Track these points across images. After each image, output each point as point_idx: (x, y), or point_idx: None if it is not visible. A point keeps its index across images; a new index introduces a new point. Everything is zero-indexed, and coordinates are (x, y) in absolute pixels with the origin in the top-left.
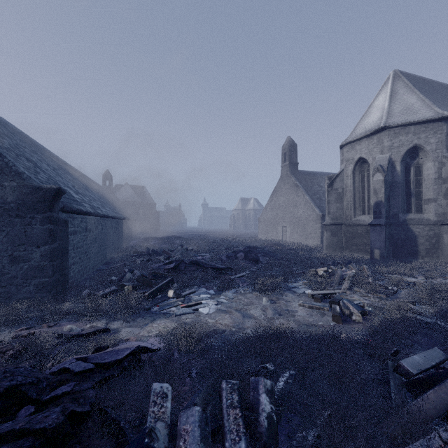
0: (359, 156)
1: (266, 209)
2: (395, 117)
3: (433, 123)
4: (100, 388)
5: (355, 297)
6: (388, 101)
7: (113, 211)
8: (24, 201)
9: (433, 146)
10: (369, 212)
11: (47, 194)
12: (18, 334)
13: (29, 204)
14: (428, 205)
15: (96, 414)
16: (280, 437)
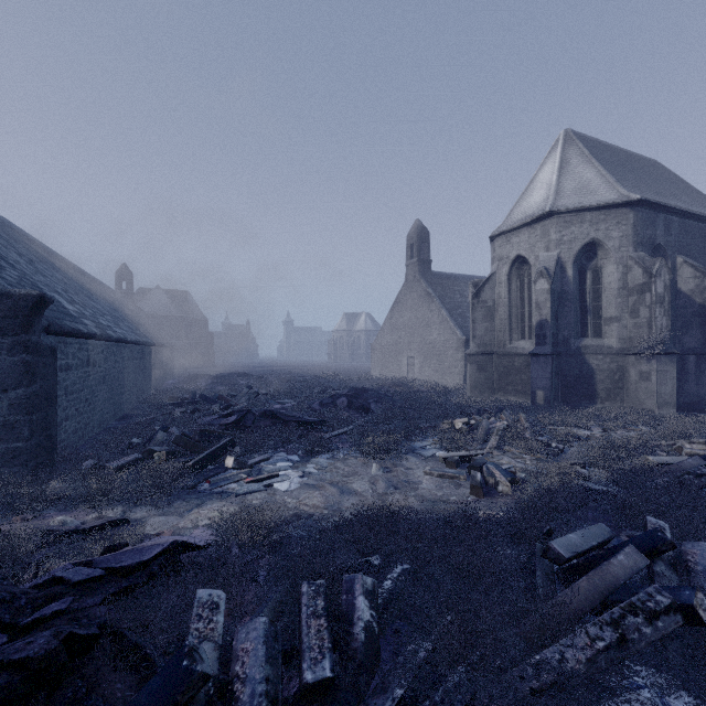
0: (517, 253)
1: (383, 330)
2: (566, 199)
3: (616, 209)
4: (114, 605)
5: (504, 460)
6: (556, 174)
7: (134, 333)
8: None
9: (616, 242)
10: (531, 336)
11: (20, 305)
12: None
13: None
14: (610, 326)
15: (108, 638)
16: (383, 654)
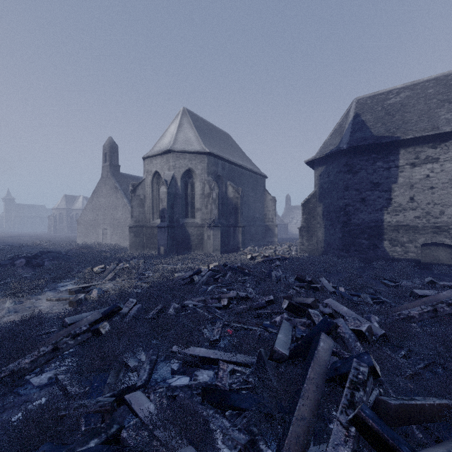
0: (155, 170)
1: (86, 210)
2: (179, 145)
3: (200, 155)
4: None
5: (108, 285)
6: (176, 130)
7: None
8: None
9: (200, 171)
10: None
11: None
12: None
13: None
14: (198, 213)
15: None
16: None
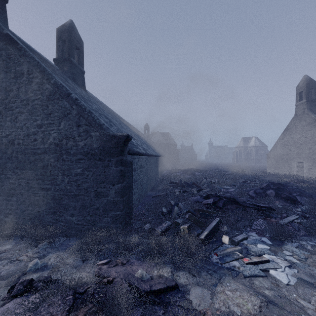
0: None
1: (276, 146)
2: None
3: None
4: None
5: None
6: None
7: (153, 151)
8: (104, 147)
9: None
10: None
11: (119, 141)
12: (100, 272)
13: (107, 149)
14: None
15: None
16: None
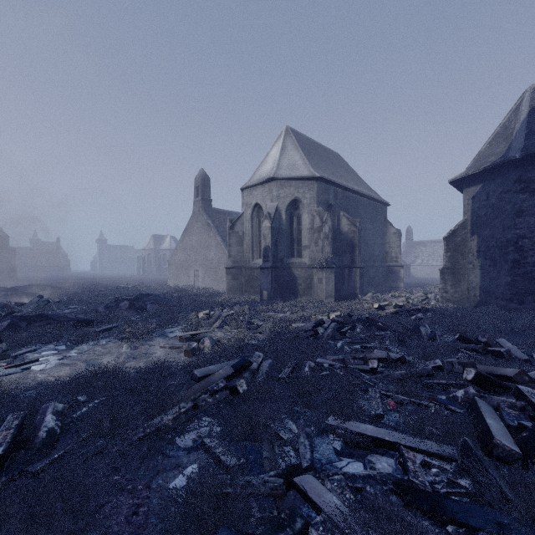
0: (256, 201)
1: (177, 250)
2: (283, 170)
3: (308, 181)
4: None
5: (218, 334)
6: (279, 153)
7: None
8: None
9: (308, 201)
10: None
11: None
12: None
13: None
14: (305, 251)
15: None
16: (61, 444)
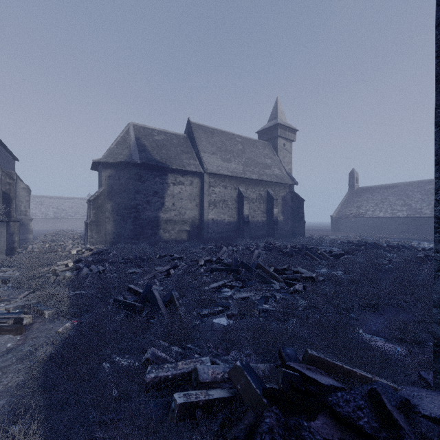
0: None
1: None
2: None
3: None
4: None
5: None
6: None
7: None
8: None
9: None
10: None
11: None
12: None
13: None
14: None
15: None
16: None
